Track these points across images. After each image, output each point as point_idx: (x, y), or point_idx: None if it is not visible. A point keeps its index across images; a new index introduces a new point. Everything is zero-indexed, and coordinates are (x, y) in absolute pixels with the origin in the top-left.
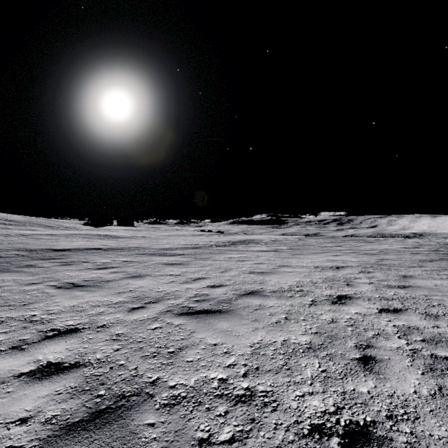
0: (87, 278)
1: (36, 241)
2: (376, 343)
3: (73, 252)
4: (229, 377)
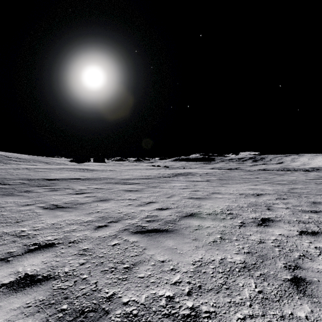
0: (67, 201)
1: (35, 173)
2: (303, 264)
3: (60, 181)
4: (175, 295)
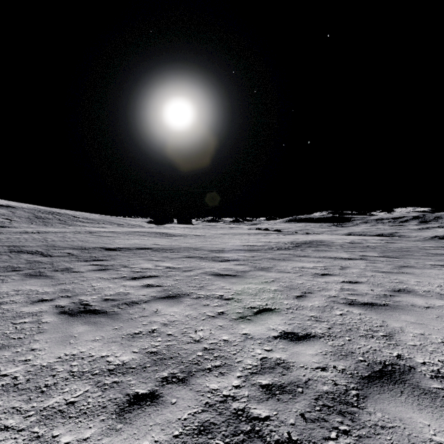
0: (109, 294)
1: (96, 239)
2: None
3: (122, 252)
4: None
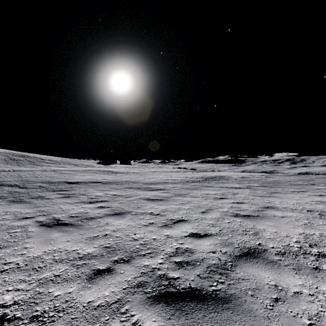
0: (74, 213)
1: (59, 175)
2: None
3: (80, 185)
4: None
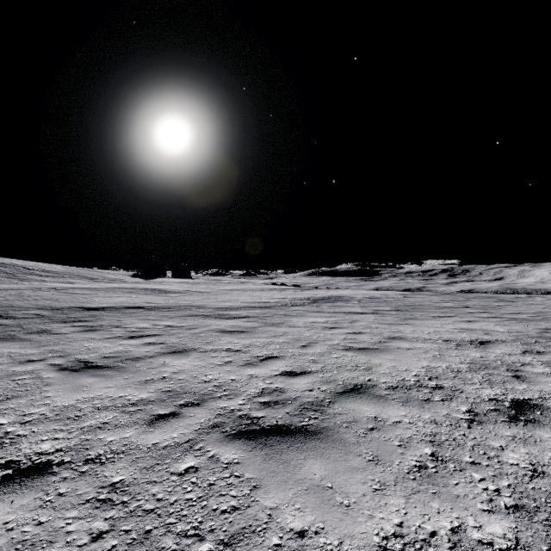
0: (109, 352)
1: (68, 297)
2: None
3: (107, 312)
4: None
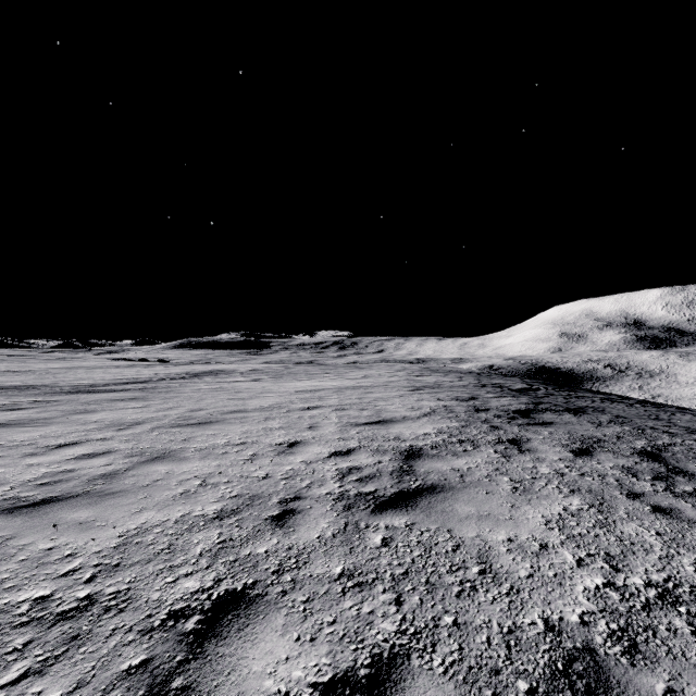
0: (7, 418)
1: None
2: (321, 422)
3: None
4: (230, 441)
